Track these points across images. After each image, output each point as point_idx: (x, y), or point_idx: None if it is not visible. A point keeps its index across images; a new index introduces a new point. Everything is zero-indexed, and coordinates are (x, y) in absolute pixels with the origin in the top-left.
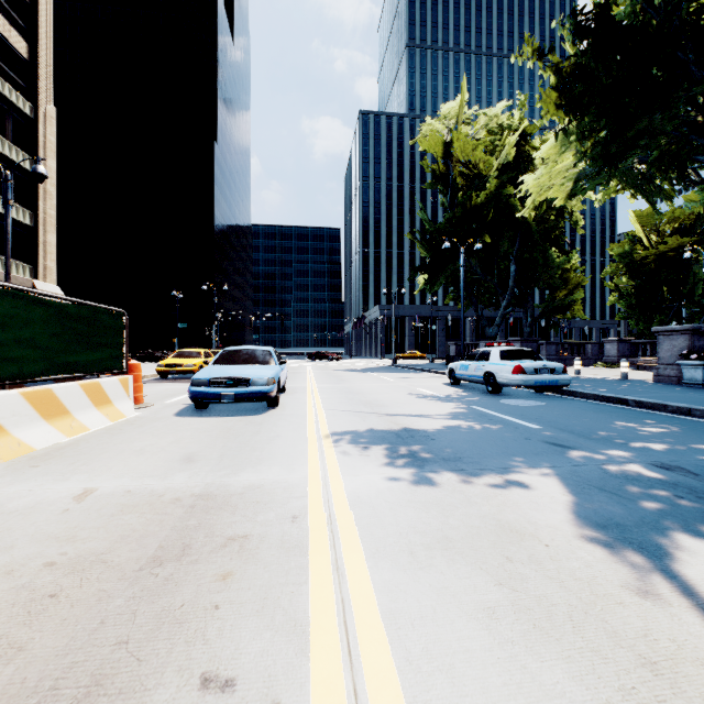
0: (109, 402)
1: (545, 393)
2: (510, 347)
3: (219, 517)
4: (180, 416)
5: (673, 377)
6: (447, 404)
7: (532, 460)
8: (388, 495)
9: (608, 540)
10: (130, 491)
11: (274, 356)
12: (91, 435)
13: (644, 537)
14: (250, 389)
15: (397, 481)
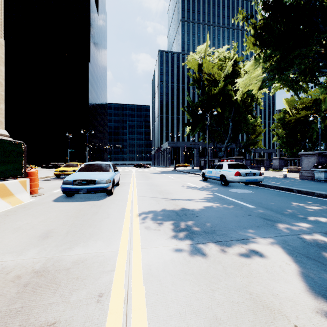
0: (11, 194)
1: (249, 185)
2: (233, 162)
3: (41, 298)
4: (56, 201)
5: (309, 177)
6: (202, 192)
7: (257, 232)
8: (171, 267)
9: None
10: None
11: (111, 167)
12: None
13: None
14: (95, 186)
15: (177, 252)
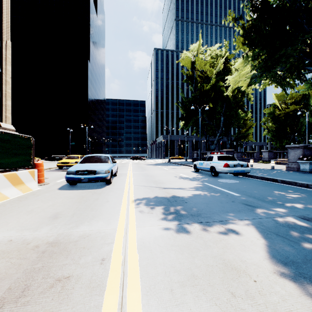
0: (22, 183)
1: (238, 176)
2: (222, 154)
3: (57, 260)
4: (61, 189)
5: (295, 168)
6: (193, 182)
7: (237, 215)
8: (160, 241)
9: (291, 275)
10: (11, 240)
11: (110, 159)
12: (9, 201)
13: (311, 272)
14: (96, 176)
15: (166, 230)
